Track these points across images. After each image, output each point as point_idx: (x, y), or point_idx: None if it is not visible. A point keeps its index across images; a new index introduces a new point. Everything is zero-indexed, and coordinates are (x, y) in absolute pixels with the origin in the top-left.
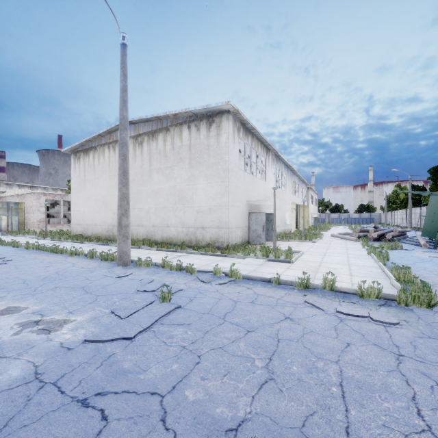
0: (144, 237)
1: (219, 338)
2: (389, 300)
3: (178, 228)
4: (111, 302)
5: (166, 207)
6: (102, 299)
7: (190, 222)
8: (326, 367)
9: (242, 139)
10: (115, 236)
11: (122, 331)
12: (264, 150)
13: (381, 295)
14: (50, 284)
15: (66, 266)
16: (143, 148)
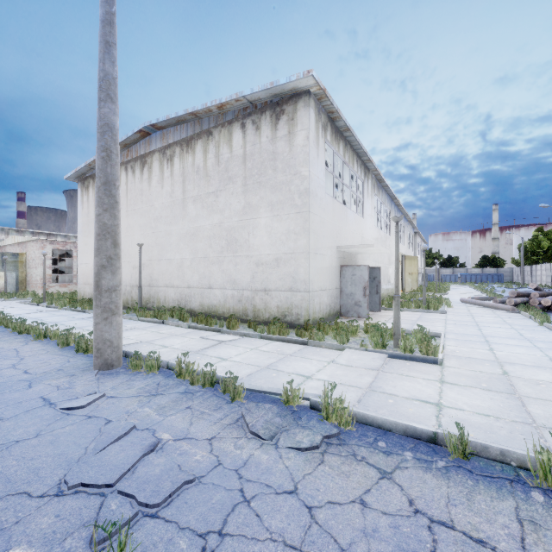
0: (174, 304)
1: None
2: None
3: (225, 290)
4: None
5: (208, 256)
6: None
7: (245, 281)
8: None
9: (330, 146)
10: (134, 302)
11: None
12: (361, 169)
13: None
14: None
15: None
16: (173, 166)
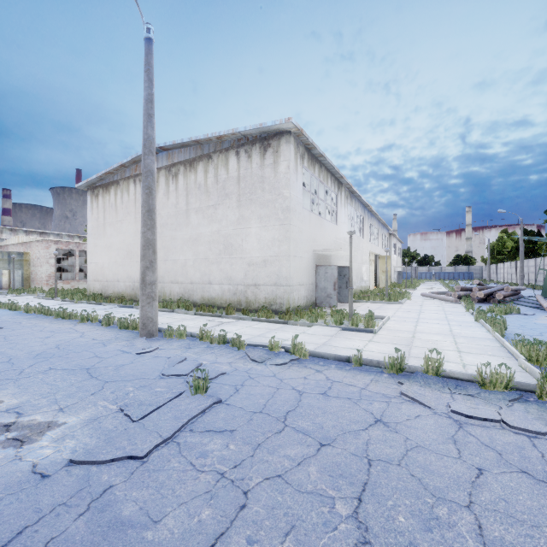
0: (179, 297)
1: (277, 457)
2: (522, 391)
3: (223, 285)
4: (123, 393)
5: (208, 257)
6: (110, 388)
7: (239, 278)
8: (453, 517)
9: (307, 170)
10: None
11: (129, 444)
12: (335, 185)
13: (512, 385)
14: (44, 363)
15: (72, 337)
16: (178, 182)
